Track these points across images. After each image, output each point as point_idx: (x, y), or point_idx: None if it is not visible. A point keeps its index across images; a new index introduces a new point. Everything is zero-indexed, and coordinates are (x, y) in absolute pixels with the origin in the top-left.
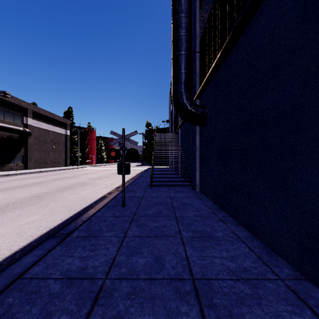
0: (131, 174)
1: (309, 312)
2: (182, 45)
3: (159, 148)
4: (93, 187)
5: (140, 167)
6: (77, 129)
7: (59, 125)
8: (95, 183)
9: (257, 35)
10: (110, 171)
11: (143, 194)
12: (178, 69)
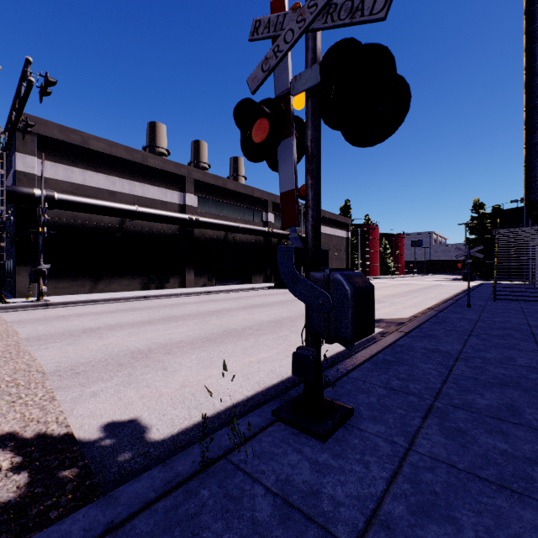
0: (452, 290)
1: None
2: (537, 152)
3: (505, 253)
4: (416, 298)
5: (461, 282)
6: (357, 229)
7: (340, 227)
8: (412, 295)
9: None
10: (414, 285)
11: (485, 304)
12: (532, 177)
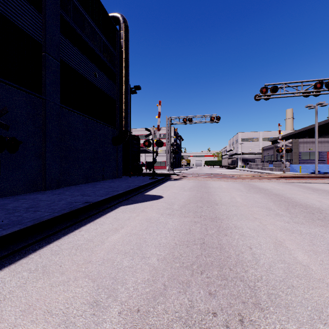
0: None
1: (45, 192)
2: None
3: None
4: None
5: None
6: None
7: None
8: None
9: (2, 95)
10: None
11: None
12: None
